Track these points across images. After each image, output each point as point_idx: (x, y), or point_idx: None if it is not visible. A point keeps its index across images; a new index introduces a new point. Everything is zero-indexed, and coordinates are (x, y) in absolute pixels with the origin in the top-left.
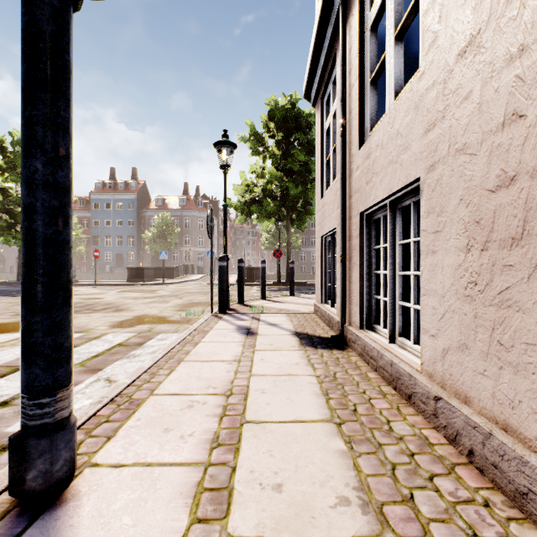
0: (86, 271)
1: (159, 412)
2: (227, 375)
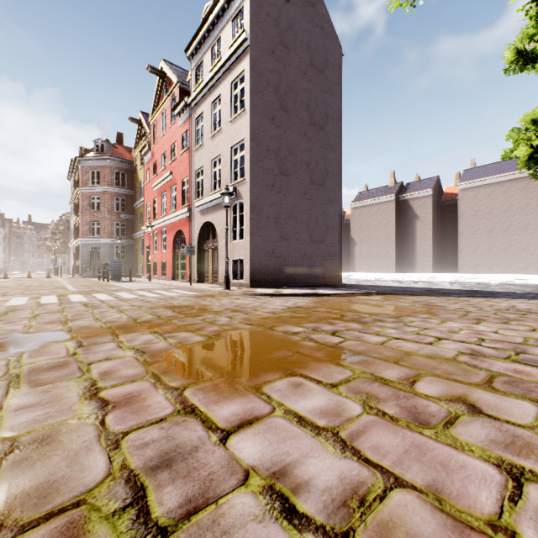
0: None
1: None
2: None
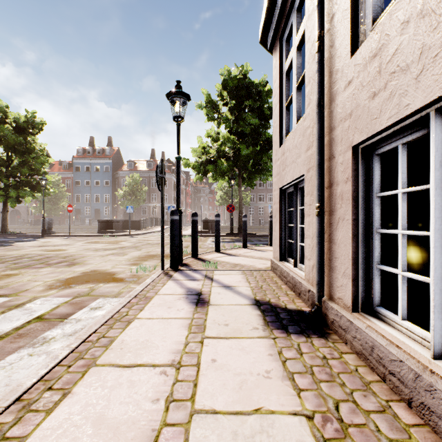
0: None
1: None
2: (152, 412)
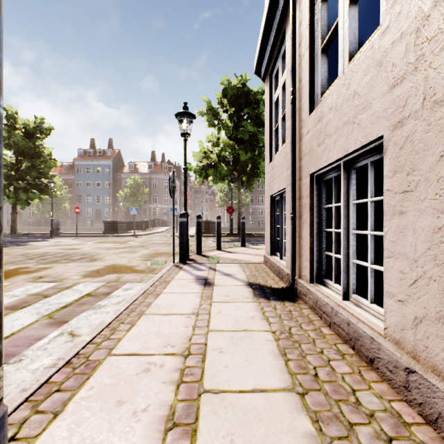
0: (71, 224)
1: (114, 378)
2: (186, 331)
